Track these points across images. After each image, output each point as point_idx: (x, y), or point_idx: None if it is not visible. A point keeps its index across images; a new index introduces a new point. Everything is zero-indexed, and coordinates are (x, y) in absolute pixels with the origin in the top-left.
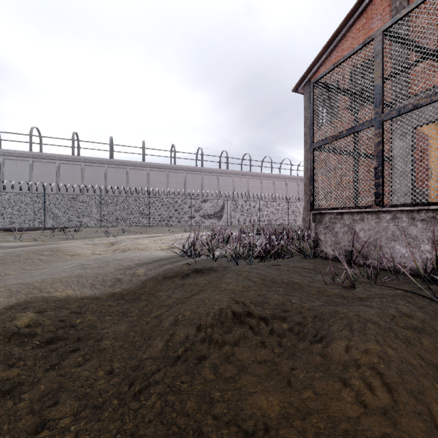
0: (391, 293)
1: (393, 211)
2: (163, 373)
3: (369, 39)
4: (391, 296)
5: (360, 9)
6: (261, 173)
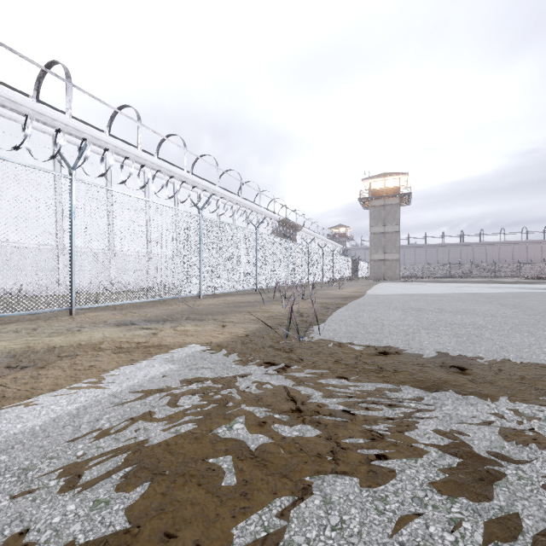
0: None
1: None
2: None
3: None
4: None
5: None
6: None
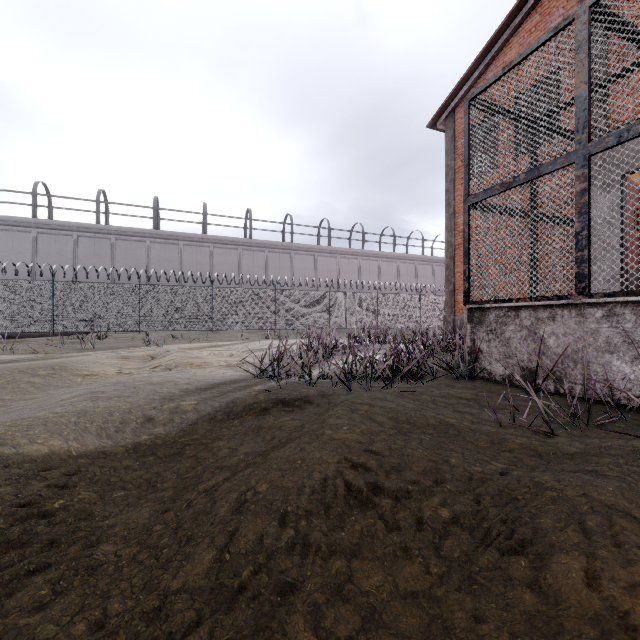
0: (627, 447)
1: (609, 303)
2: (207, 631)
3: (565, 21)
4: (629, 453)
5: (532, 1)
6: (379, 252)
